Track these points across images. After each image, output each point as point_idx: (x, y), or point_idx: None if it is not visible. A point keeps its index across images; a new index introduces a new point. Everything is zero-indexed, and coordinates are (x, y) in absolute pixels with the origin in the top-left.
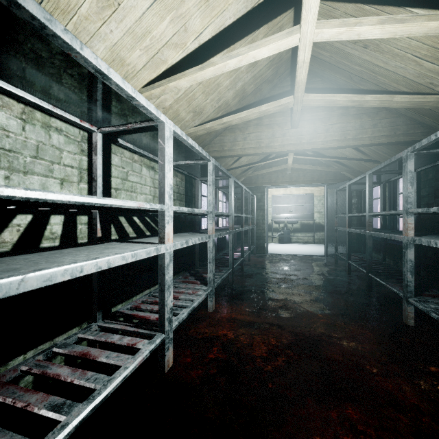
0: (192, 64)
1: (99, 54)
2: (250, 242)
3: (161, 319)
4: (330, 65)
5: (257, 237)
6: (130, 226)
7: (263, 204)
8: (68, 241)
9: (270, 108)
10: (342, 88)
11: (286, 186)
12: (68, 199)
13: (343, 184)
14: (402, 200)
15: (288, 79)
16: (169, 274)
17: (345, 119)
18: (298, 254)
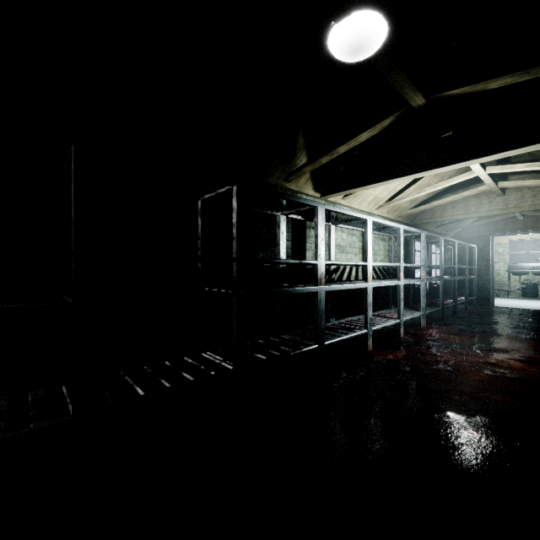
0: (411, 184)
1: (369, 200)
2: (466, 292)
3: (398, 313)
4: None
5: (479, 289)
6: (374, 273)
7: (487, 253)
8: (356, 279)
9: (470, 193)
10: None
11: (518, 234)
12: (379, 264)
13: None
14: None
15: None
16: (402, 294)
17: None
18: (536, 309)
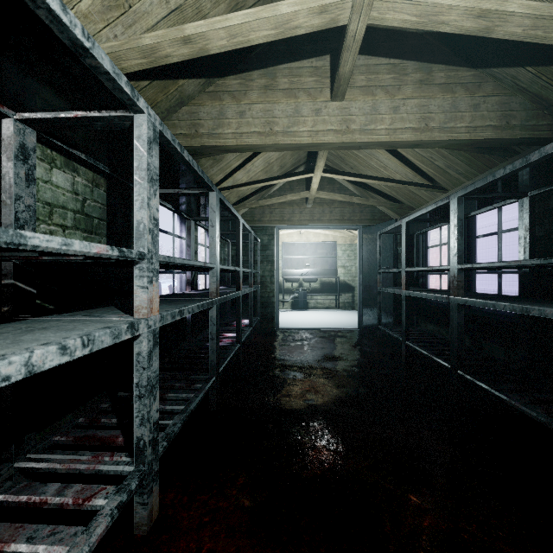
0: None
1: None
2: (251, 313)
3: None
4: None
5: (263, 304)
6: None
7: (272, 252)
8: None
9: (300, 12)
10: (422, 31)
11: (305, 227)
12: None
13: (386, 224)
14: None
15: None
16: None
17: (427, 90)
18: (323, 328)
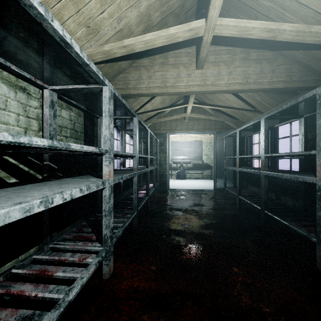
0: None
1: None
2: (154, 180)
3: None
4: (237, 2)
5: (160, 175)
6: None
7: (165, 147)
8: None
9: (179, 32)
10: None
11: (184, 133)
12: None
13: (229, 131)
14: (317, 140)
15: (193, 20)
16: None
17: (247, 63)
18: (193, 189)
